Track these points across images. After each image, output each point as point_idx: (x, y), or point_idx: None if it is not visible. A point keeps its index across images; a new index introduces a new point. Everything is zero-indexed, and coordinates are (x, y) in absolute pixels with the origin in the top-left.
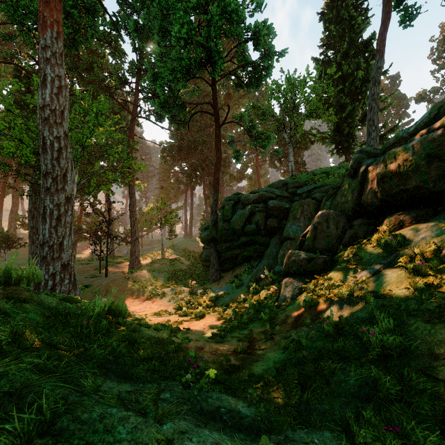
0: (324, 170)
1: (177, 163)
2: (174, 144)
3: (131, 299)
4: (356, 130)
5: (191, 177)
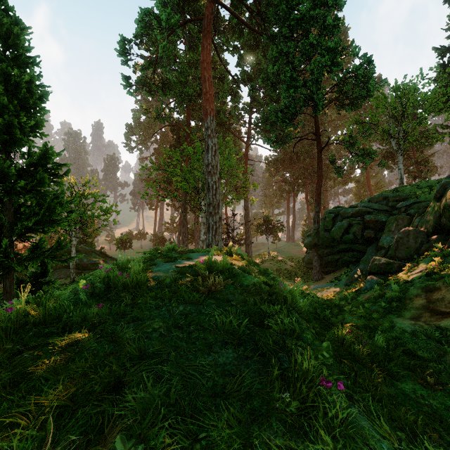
0: (430, 182)
1: (280, 173)
2: (277, 157)
3: None
4: None
5: (293, 186)
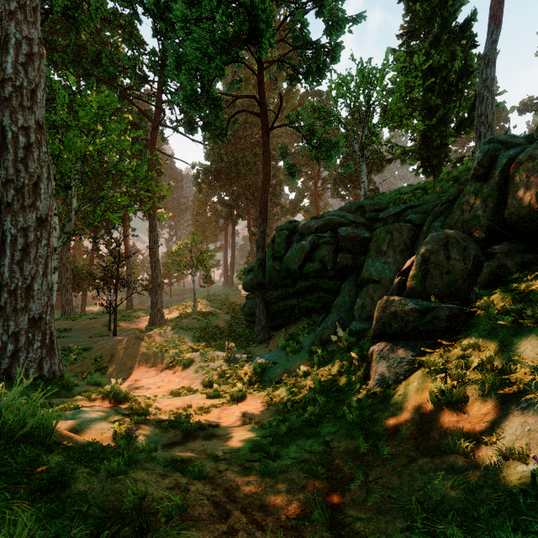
0: (415, 186)
1: (215, 192)
2: (210, 166)
3: (145, 368)
4: (450, 141)
5: (232, 209)
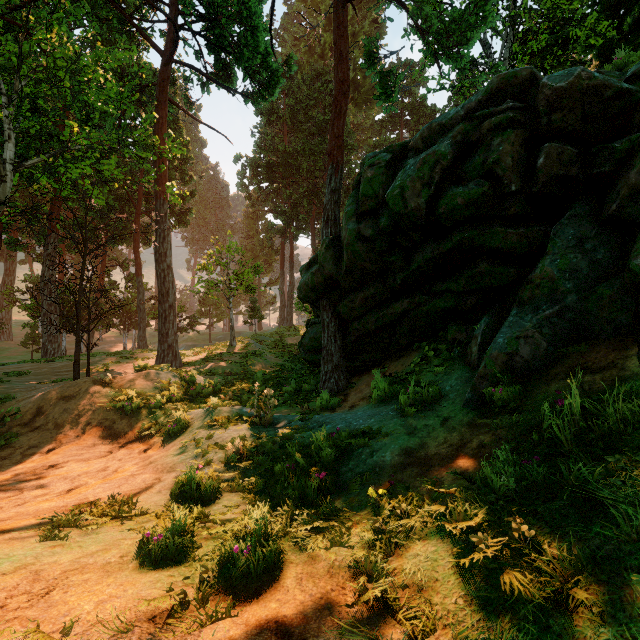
0: None
1: (267, 199)
2: (259, 158)
3: (93, 437)
4: None
5: (290, 218)
